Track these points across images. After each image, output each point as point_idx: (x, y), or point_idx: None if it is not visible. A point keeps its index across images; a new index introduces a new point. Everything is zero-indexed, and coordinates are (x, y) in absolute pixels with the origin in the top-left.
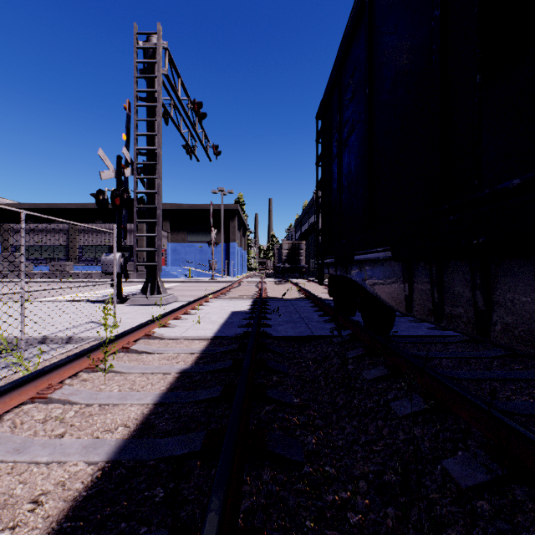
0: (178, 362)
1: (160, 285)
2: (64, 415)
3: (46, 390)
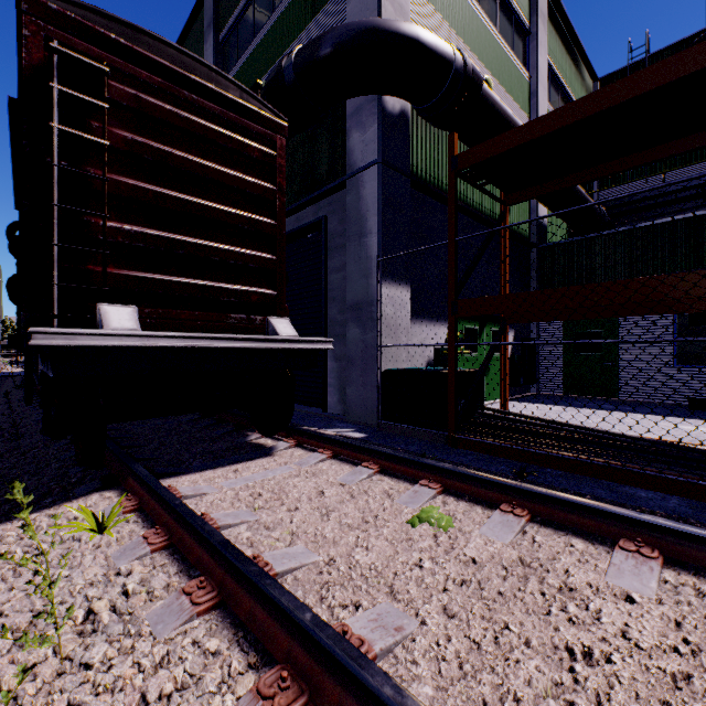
0: None
1: None
2: None
3: None
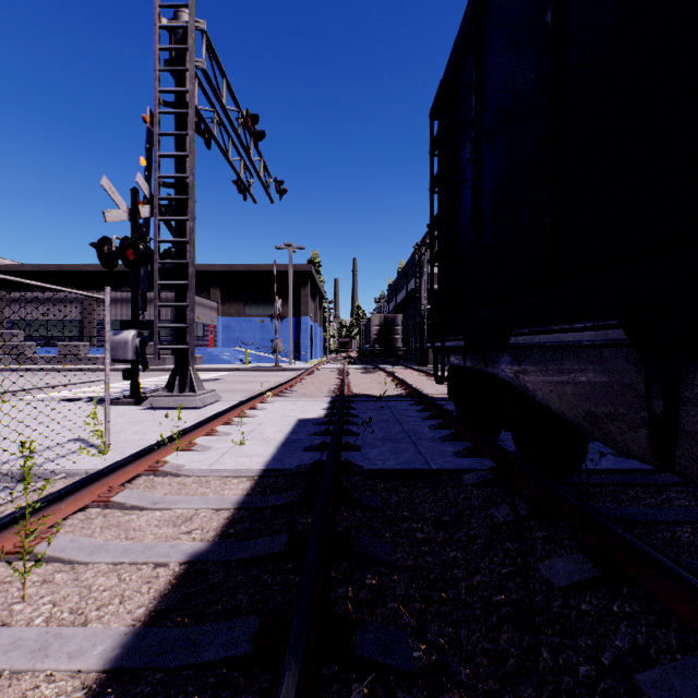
0: (191, 531)
1: (195, 378)
2: None
3: None
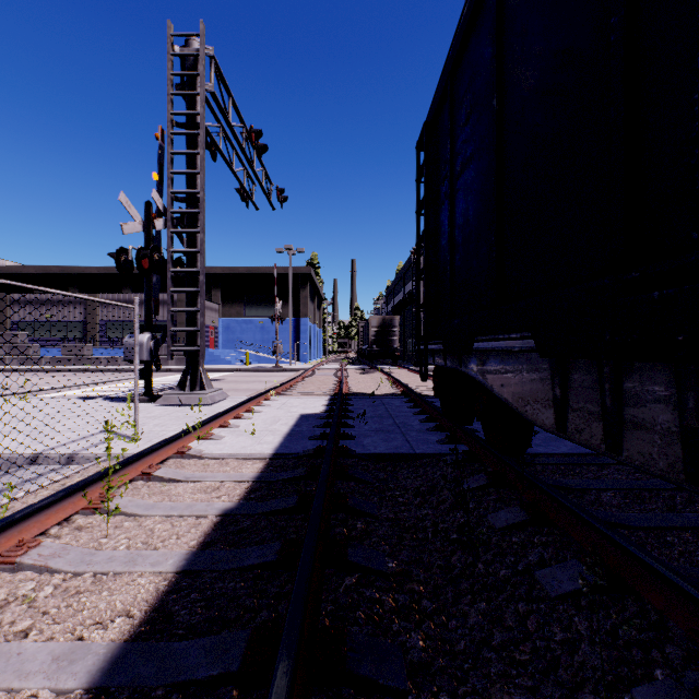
0: (220, 496)
1: (204, 377)
2: (36, 594)
3: (14, 551)
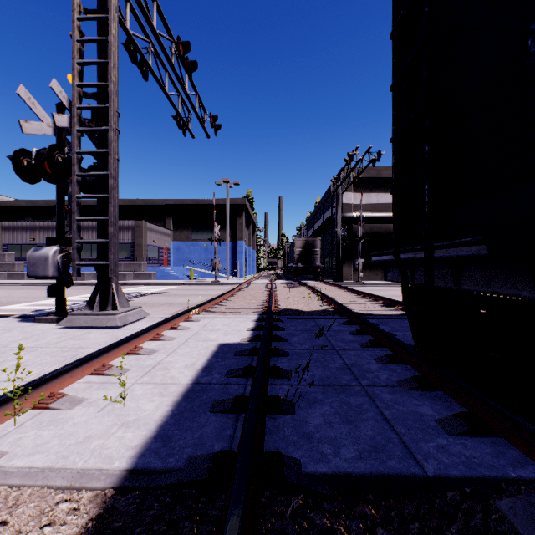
0: None
1: (119, 295)
2: None
3: None
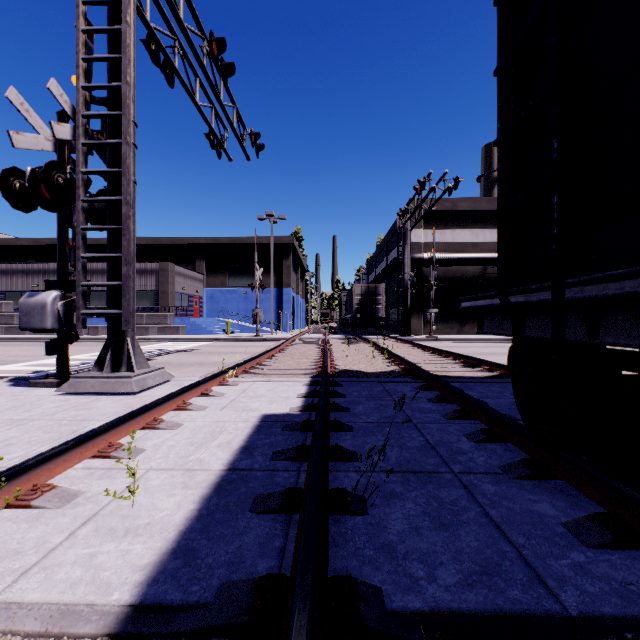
0: None
1: (136, 352)
2: None
3: None
